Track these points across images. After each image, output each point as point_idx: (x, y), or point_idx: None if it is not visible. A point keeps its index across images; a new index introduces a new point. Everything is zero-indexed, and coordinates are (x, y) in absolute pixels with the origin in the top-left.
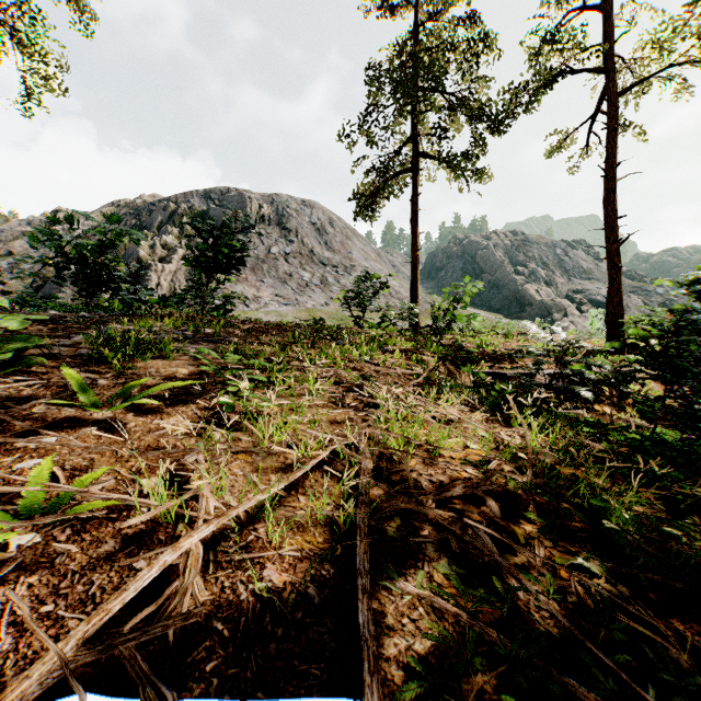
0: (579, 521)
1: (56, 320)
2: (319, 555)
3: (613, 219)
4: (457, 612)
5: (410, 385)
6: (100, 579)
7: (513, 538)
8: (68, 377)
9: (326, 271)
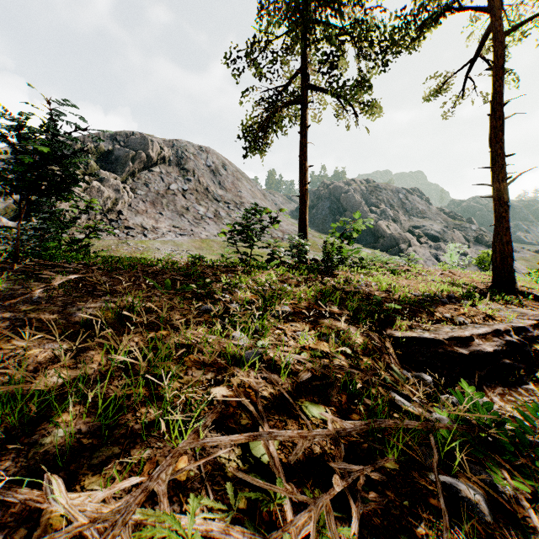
0: None
1: None
2: None
3: (502, 157)
4: None
5: None
6: None
7: None
8: None
9: (219, 206)
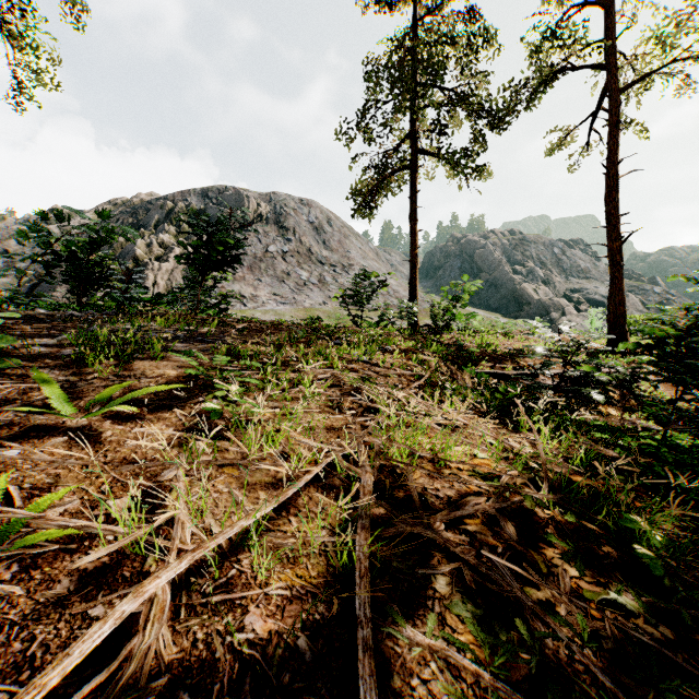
0: (605, 544)
1: (42, 319)
2: (312, 594)
3: (615, 217)
4: (477, 671)
5: (411, 387)
6: (44, 633)
7: (533, 566)
8: (40, 381)
9: (324, 269)
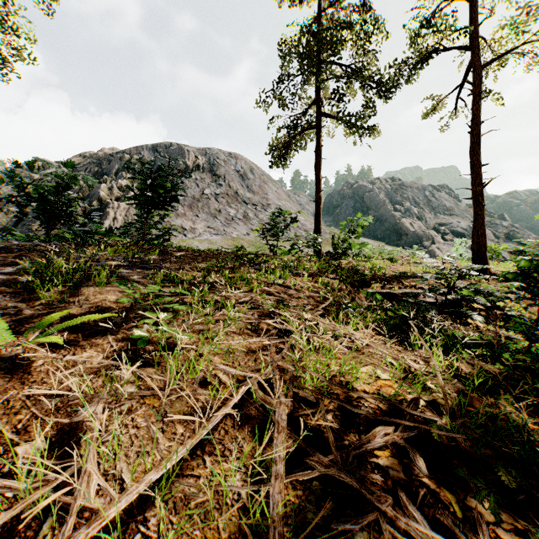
0: (511, 476)
1: (12, 249)
2: None
3: (478, 166)
4: None
5: (318, 309)
6: None
7: (447, 508)
8: None
9: (248, 208)
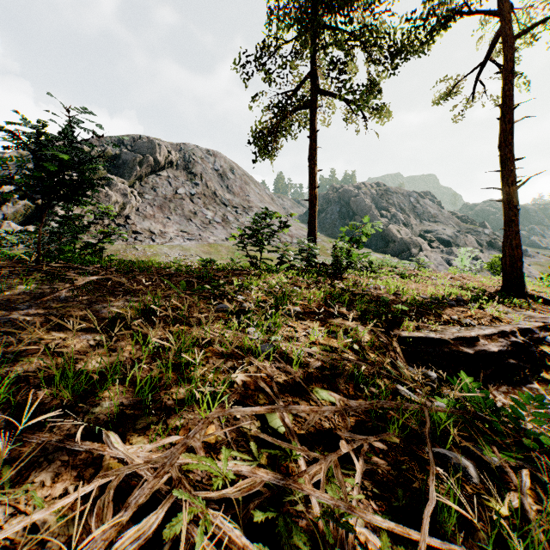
0: None
1: None
2: None
3: (511, 161)
4: None
5: None
6: None
7: None
8: None
9: (227, 210)
